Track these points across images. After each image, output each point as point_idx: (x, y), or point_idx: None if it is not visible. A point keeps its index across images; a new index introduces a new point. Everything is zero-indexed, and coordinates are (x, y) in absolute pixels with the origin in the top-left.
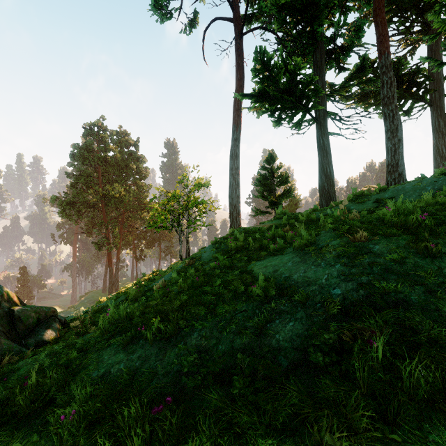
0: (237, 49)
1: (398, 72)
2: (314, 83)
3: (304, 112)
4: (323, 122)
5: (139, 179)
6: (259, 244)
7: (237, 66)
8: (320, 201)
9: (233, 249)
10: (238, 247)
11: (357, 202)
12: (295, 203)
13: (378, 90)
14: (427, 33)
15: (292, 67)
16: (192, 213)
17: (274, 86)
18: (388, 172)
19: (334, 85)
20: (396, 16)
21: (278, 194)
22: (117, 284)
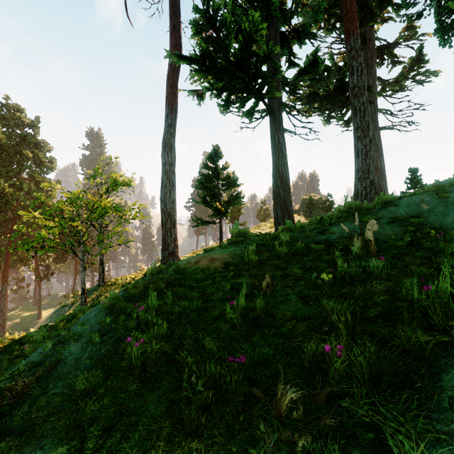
0: (171, 4)
1: (343, 77)
2: (268, 66)
3: (258, 99)
4: (278, 115)
5: (40, 172)
6: (213, 371)
7: (171, 27)
8: (275, 210)
9: (133, 367)
10: (150, 359)
11: (364, 221)
12: (239, 209)
13: (324, 95)
14: (364, 47)
15: (247, 28)
16: (109, 222)
17: (222, 54)
18: (358, 179)
19: (286, 78)
20: (340, 21)
21: (223, 199)
22: (2, 317)
